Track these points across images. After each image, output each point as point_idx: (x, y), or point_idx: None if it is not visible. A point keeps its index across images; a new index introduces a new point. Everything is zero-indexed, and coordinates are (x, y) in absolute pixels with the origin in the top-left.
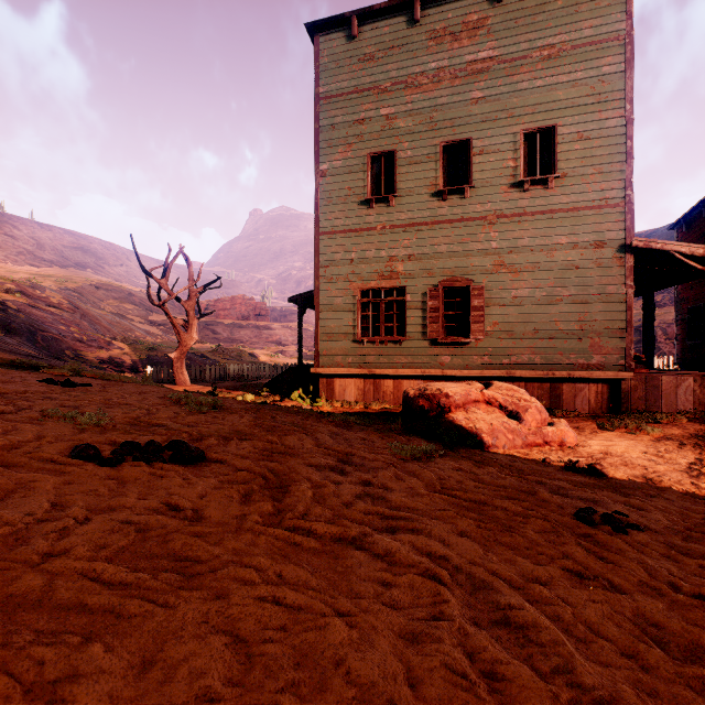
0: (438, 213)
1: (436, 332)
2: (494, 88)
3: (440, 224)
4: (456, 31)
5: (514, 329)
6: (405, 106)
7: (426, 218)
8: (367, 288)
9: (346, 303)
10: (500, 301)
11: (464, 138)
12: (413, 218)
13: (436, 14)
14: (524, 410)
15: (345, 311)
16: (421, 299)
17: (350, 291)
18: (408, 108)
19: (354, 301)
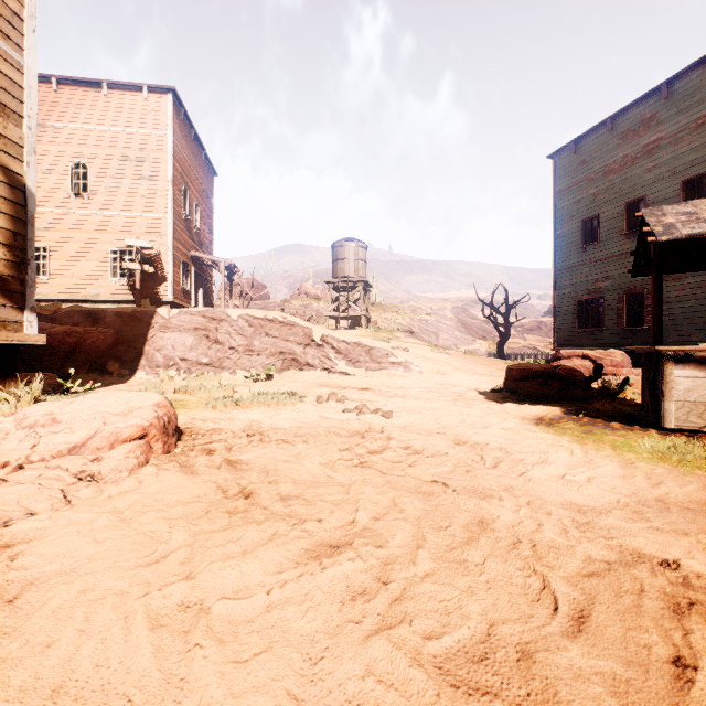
0: (624, 248)
1: (621, 323)
2: (661, 158)
3: (625, 254)
4: (635, 128)
5: (676, 318)
6: (603, 185)
7: (616, 252)
8: (581, 300)
9: (569, 310)
10: (666, 300)
11: (640, 196)
12: (608, 254)
13: (623, 122)
14: (600, 360)
15: (569, 314)
16: (613, 303)
17: (572, 302)
18: (605, 186)
19: (574, 308)
